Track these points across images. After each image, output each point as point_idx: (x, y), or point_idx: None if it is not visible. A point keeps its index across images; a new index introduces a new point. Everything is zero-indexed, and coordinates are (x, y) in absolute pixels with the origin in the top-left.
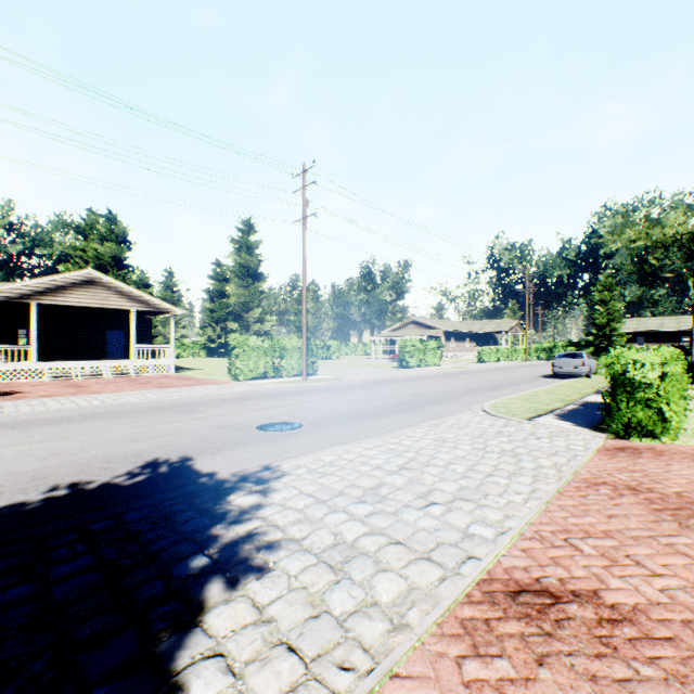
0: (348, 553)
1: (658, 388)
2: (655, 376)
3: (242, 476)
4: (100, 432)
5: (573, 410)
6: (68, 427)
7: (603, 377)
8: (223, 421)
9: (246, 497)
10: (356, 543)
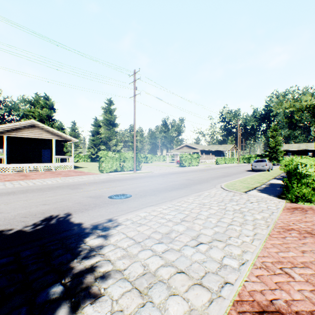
0: (151, 281)
1: (313, 177)
2: (312, 171)
3: (95, 226)
4: (27, 199)
5: (265, 187)
6: (12, 197)
7: (275, 171)
8: (92, 193)
9: (95, 239)
10: (156, 273)
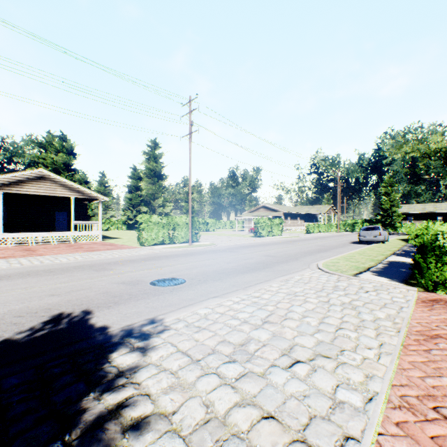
0: (219, 435)
1: None
2: None
3: (128, 331)
4: (27, 287)
5: (383, 268)
6: (4, 283)
7: (393, 243)
8: (126, 277)
9: (127, 355)
10: (227, 419)
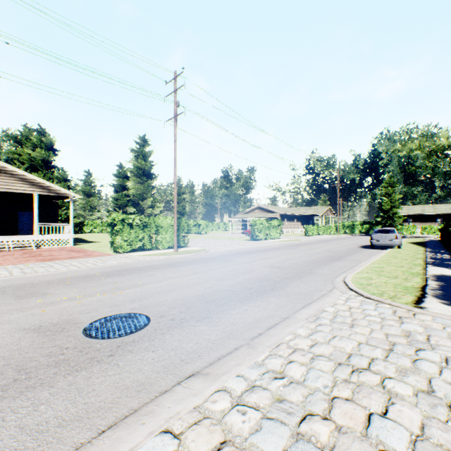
0: None
1: None
2: None
3: None
4: None
5: (442, 288)
6: None
7: (410, 248)
8: (53, 313)
9: None
10: None
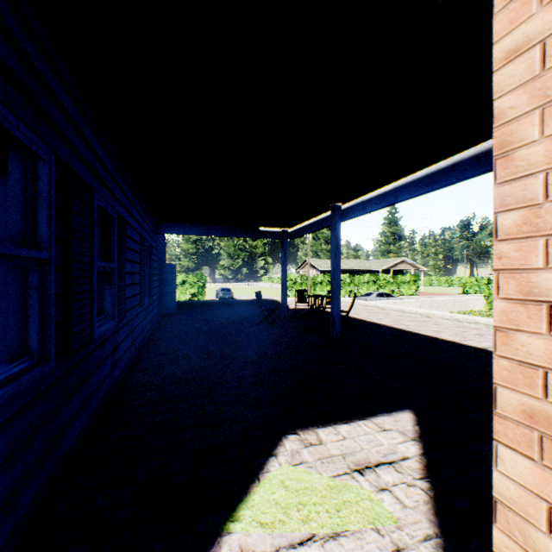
0: None
1: None
2: None
3: None
4: None
5: None
6: None
7: None
8: None
9: None
10: None
